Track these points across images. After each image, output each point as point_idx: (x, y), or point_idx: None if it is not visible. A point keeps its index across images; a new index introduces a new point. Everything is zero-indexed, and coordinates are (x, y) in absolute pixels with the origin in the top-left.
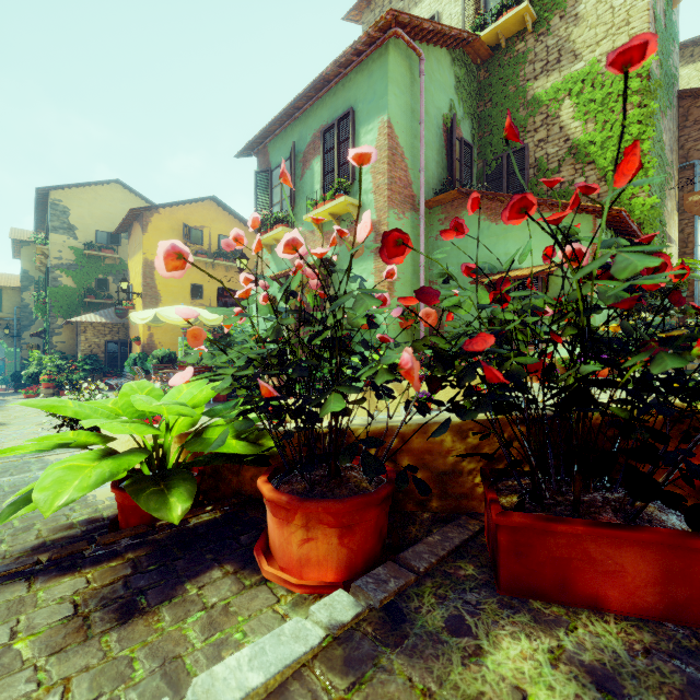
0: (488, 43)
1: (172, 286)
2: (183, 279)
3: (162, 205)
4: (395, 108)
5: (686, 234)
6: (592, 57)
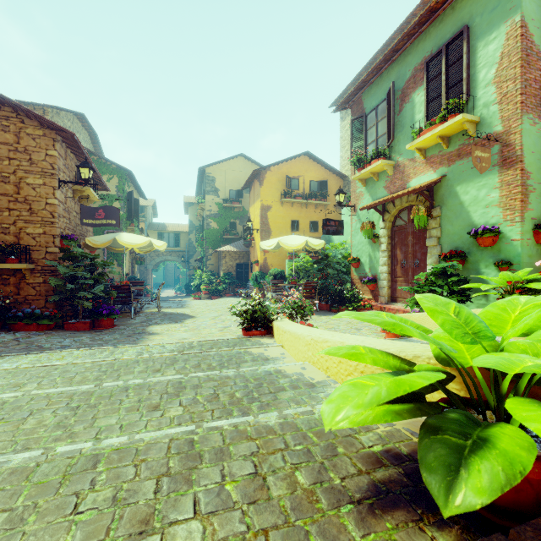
0: None
1: (278, 222)
2: (285, 217)
3: (272, 164)
4: (529, 4)
5: None
6: None
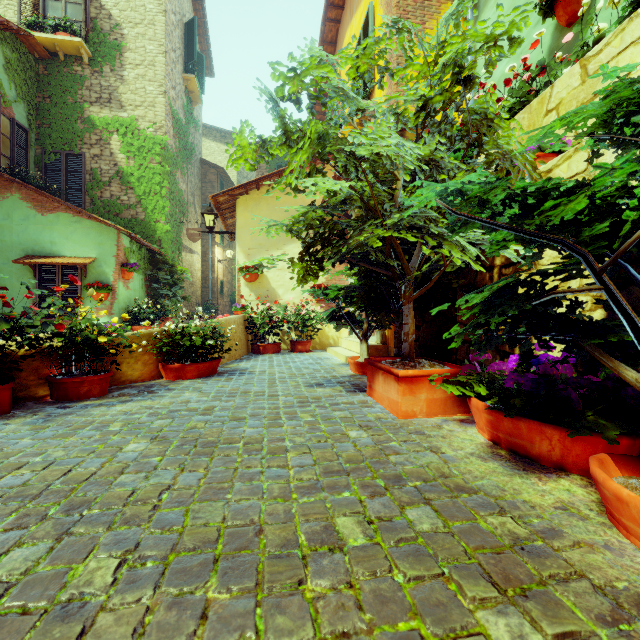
0: (46, 45)
1: None
2: None
3: None
4: None
5: (206, 249)
6: (133, 114)
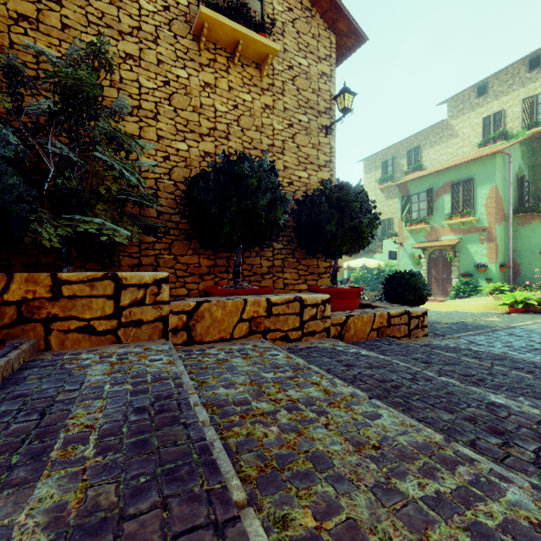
0: (539, 131)
1: None
2: None
3: None
4: (498, 180)
5: None
6: None
